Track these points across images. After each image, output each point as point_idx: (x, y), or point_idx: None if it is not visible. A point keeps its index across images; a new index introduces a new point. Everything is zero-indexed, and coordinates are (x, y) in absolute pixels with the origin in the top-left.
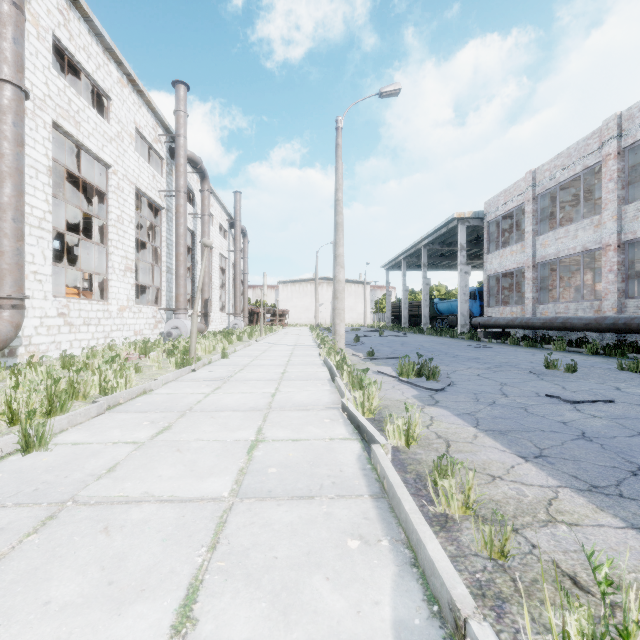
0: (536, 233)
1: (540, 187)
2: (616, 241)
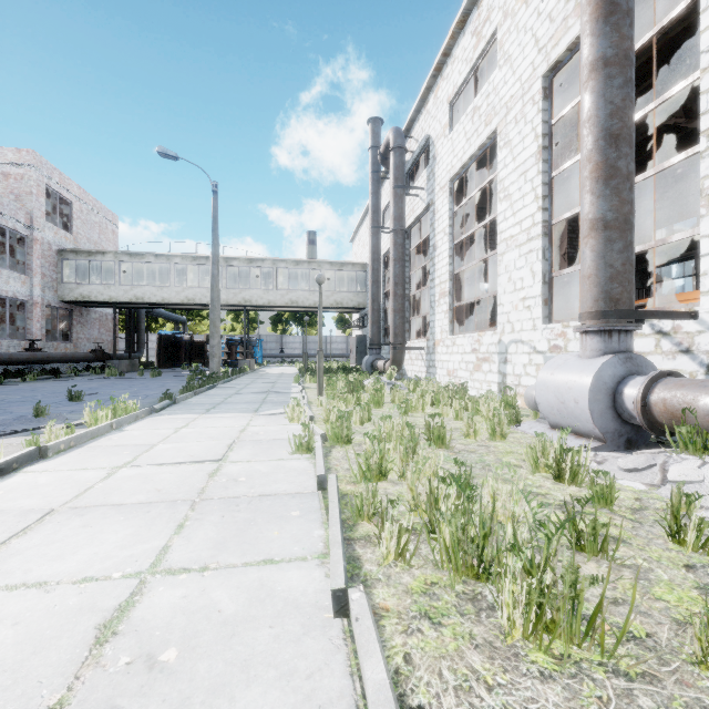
0: None
1: None
2: None
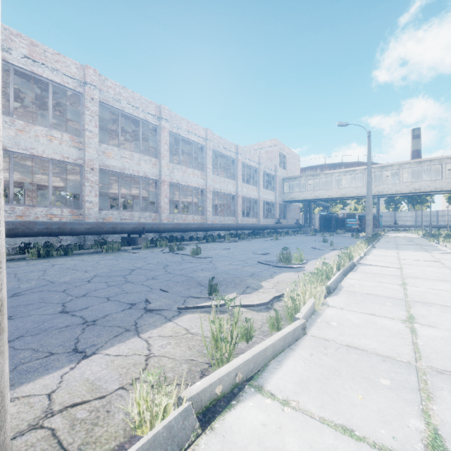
0: None
1: None
2: None
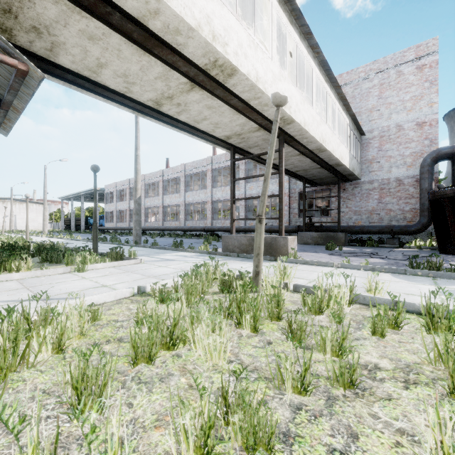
0: (117, 201)
1: (118, 188)
2: (129, 209)
